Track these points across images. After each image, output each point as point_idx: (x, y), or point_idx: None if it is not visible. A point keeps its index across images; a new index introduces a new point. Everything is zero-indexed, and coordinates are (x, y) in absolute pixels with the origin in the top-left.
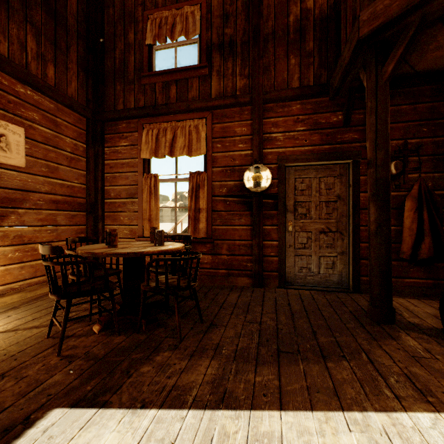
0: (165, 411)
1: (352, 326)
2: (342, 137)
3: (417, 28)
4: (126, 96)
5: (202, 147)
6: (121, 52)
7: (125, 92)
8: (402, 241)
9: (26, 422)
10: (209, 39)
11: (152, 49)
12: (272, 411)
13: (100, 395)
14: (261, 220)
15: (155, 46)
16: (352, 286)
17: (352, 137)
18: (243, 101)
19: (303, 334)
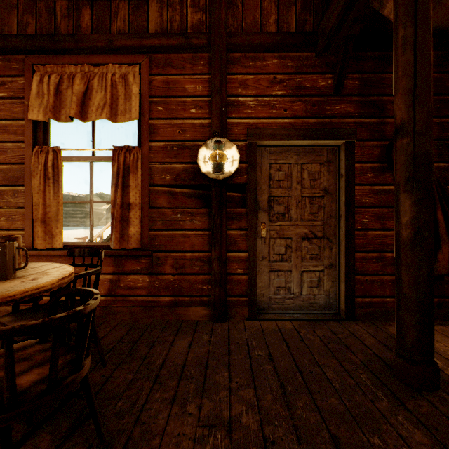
0: None
1: (387, 406)
2: (332, 109)
3: None
4: (3, 15)
5: (134, 108)
6: None
7: (1, 9)
8: None
9: None
10: None
11: None
12: None
13: None
14: (223, 221)
15: None
16: (344, 311)
17: (344, 109)
18: (198, 44)
19: None
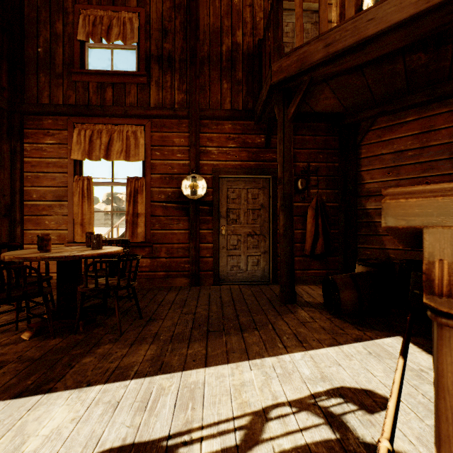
0: (110, 384)
1: (266, 308)
2: (264, 156)
3: (309, 86)
4: (53, 89)
5: (141, 153)
6: (47, 41)
7: (52, 86)
8: (306, 241)
9: None
10: (147, 49)
11: (85, 46)
12: (199, 369)
13: (43, 385)
14: (197, 224)
15: (89, 43)
16: (271, 279)
17: (271, 156)
18: (181, 115)
19: (229, 317)
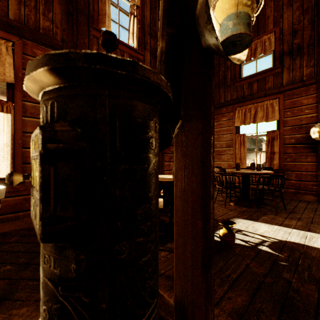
0: (282, 227)
1: None
2: None
3: None
4: (225, 94)
5: (276, 115)
6: (223, 72)
7: (225, 92)
8: None
9: (232, 219)
10: (280, 50)
11: (241, 65)
12: None
13: (251, 219)
14: None
15: (243, 63)
16: None
17: None
18: (309, 83)
19: None
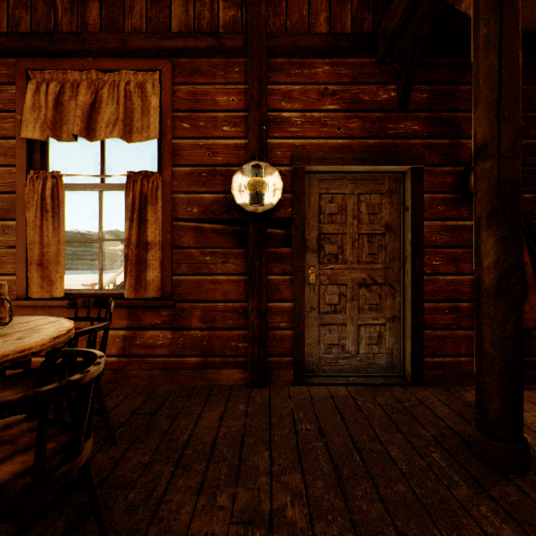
0: None
1: (466, 494)
2: (396, 128)
3: None
4: None
5: (153, 125)
6: None
7: None
8: None
9: None
10: None
11: None
12: None
13: None
14: (263, 264)
15: None
16: (410, 373)
17: (410, 128)
18: (232, 46)
19: None
